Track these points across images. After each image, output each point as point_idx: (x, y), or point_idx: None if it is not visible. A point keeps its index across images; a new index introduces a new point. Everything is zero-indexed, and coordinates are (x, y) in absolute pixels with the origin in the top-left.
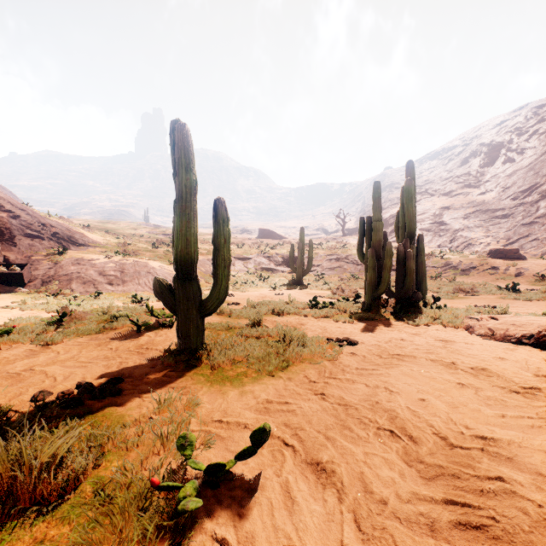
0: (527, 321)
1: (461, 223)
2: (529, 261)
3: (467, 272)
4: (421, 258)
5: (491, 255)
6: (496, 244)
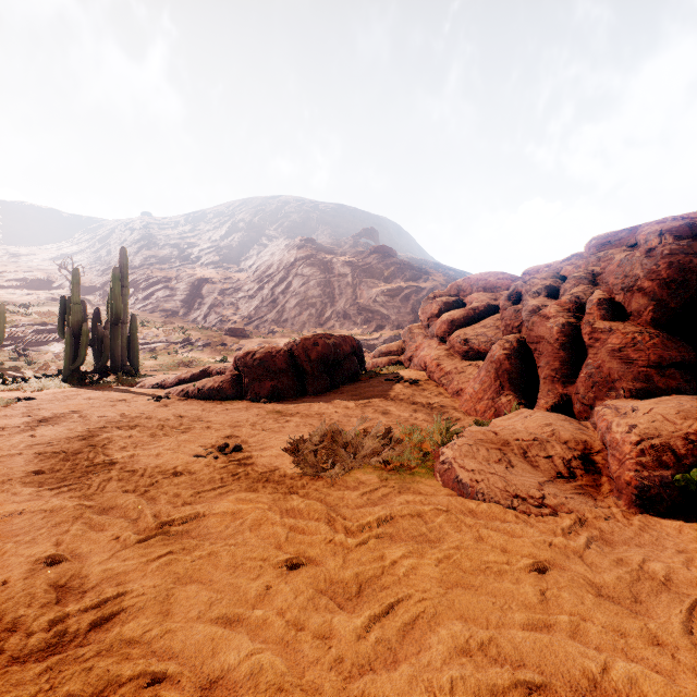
0: (165, 376)
1: (217, 298)
2: (249, 339)
3: (203, 348)
4: (135, 336)
5: (226, 333)
6: (242, 322)
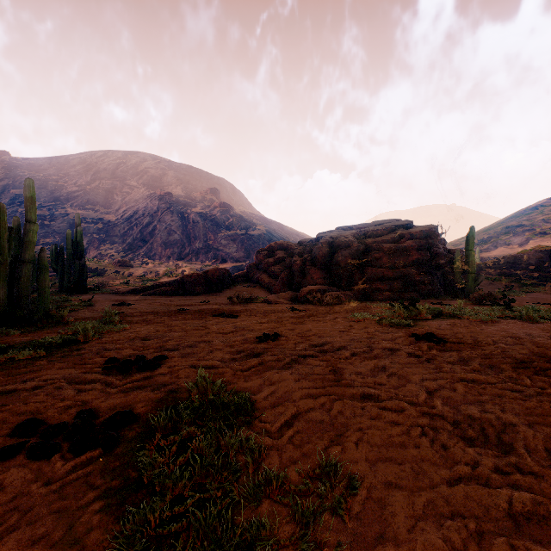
0: (129, 288)
1: (94, 235)
2: (135, 268)
3: (102, 274)
4: None
5: (116, 264)
6: (118, 255)
